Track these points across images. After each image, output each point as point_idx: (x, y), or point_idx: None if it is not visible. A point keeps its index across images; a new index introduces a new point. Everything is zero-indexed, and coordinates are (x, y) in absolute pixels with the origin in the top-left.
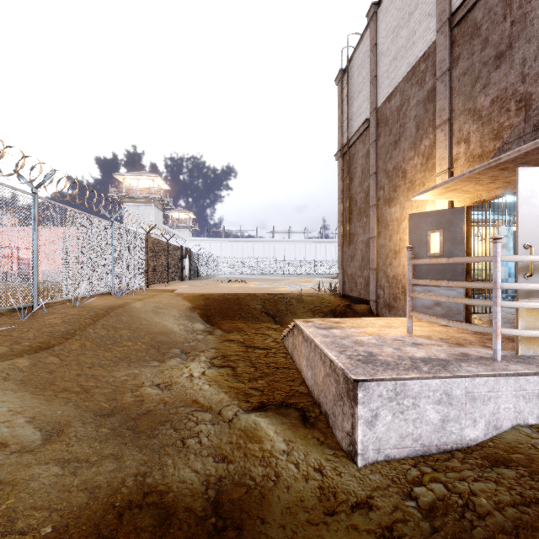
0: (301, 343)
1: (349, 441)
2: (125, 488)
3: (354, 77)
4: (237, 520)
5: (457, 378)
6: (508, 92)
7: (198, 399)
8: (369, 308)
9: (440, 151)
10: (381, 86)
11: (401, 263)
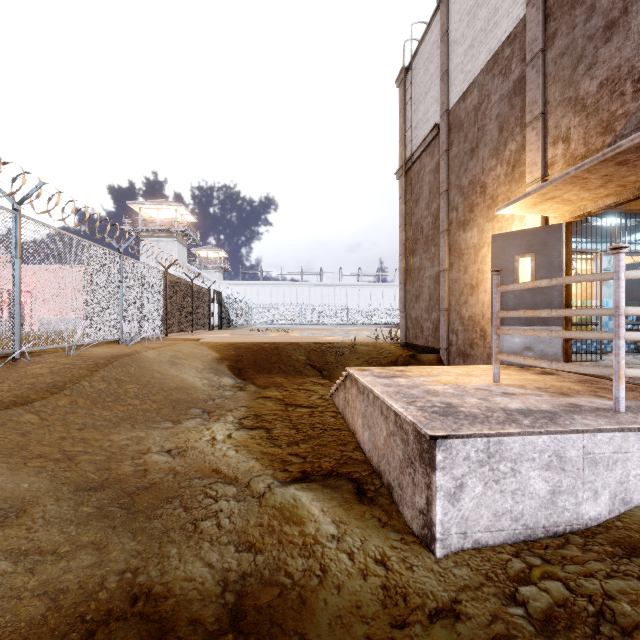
0: (356, 396)
1: (422, 522)
2: (104, 592)
3: (419, 75)
4: (265, 638)
5: (572, 434)
6: (622, 70)
7: (220, 468)
8: (438, 358)
9: (530, 155)
10: (454, 82)
11: (479, 300)
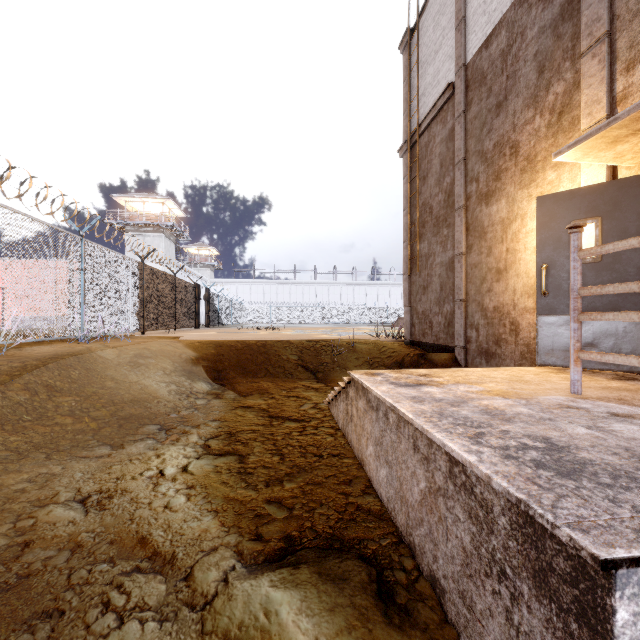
0: (364, 412)
1: None
2: None
3: (427, 33)
4: None
5: None
6: None
7: (151, 537)
8: (453, 358)
9: (589, 91)
10: (474, 29)
11: (509, 286)
